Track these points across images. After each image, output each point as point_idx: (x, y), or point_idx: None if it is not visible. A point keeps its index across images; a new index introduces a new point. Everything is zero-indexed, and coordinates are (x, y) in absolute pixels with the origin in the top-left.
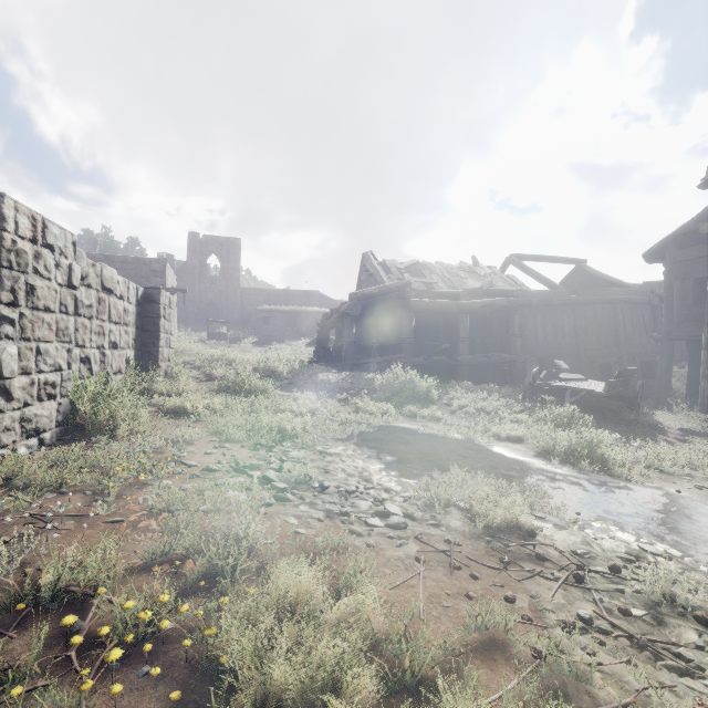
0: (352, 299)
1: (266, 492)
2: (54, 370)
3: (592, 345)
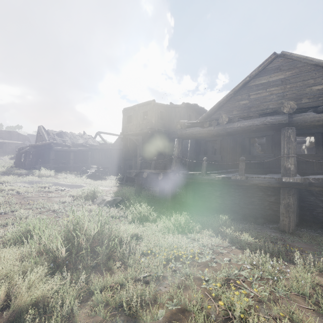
0: (30, 146)
1: (3, 186)
2: None
3: (116, 161)
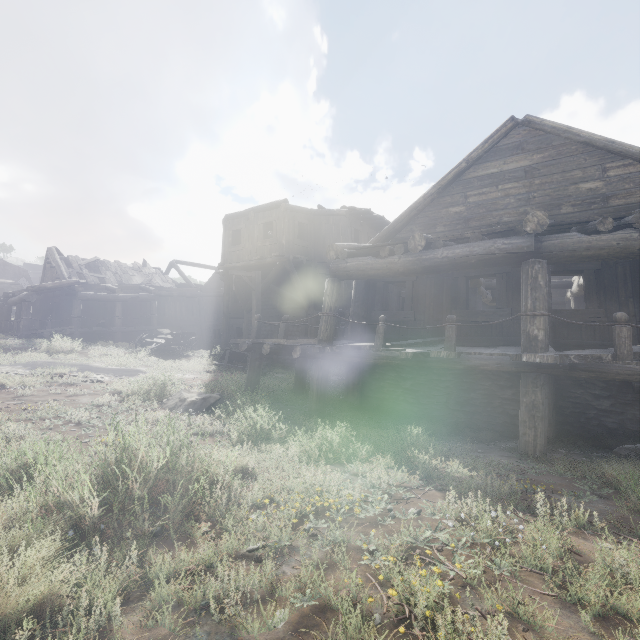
0: (29, 290)
1: None
2: None
3: (210, 319)
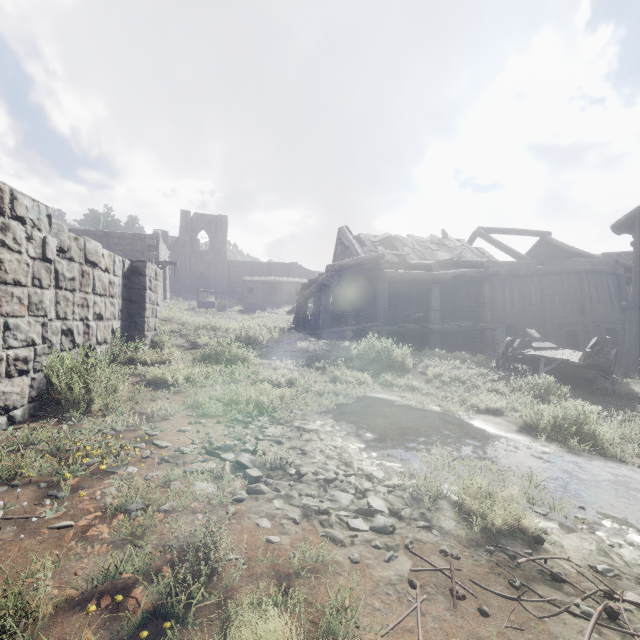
0: (329, 270)
1: (237, 482)
2: (26, 345)
3: (558, 313)
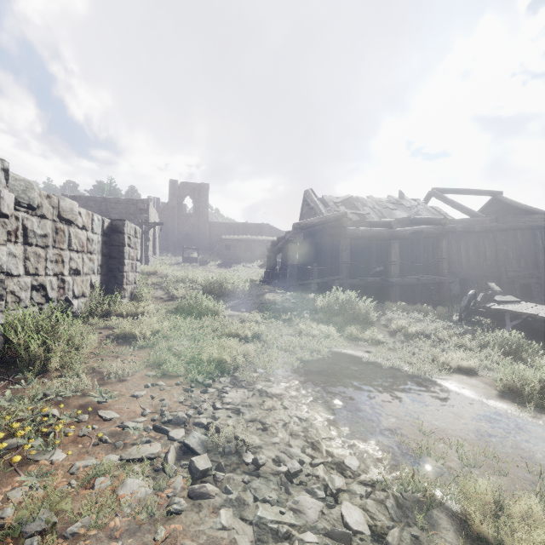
0: (295, 228)
1: (179, 479)
2: None
3: (512, 267)
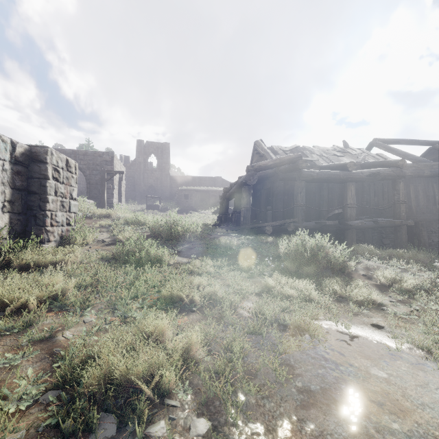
0: (249, 170)
1: None
2: None
3: None
